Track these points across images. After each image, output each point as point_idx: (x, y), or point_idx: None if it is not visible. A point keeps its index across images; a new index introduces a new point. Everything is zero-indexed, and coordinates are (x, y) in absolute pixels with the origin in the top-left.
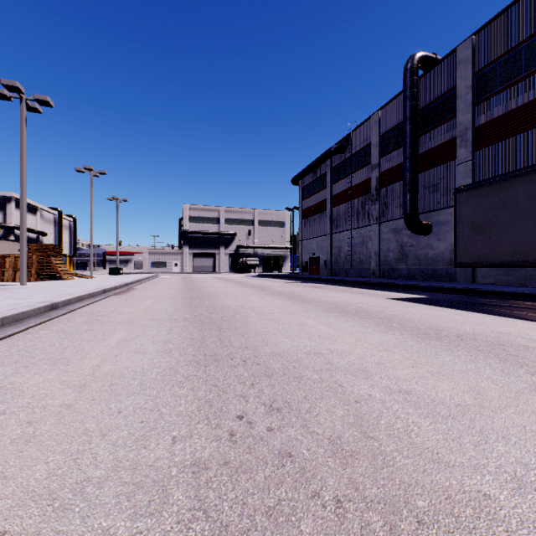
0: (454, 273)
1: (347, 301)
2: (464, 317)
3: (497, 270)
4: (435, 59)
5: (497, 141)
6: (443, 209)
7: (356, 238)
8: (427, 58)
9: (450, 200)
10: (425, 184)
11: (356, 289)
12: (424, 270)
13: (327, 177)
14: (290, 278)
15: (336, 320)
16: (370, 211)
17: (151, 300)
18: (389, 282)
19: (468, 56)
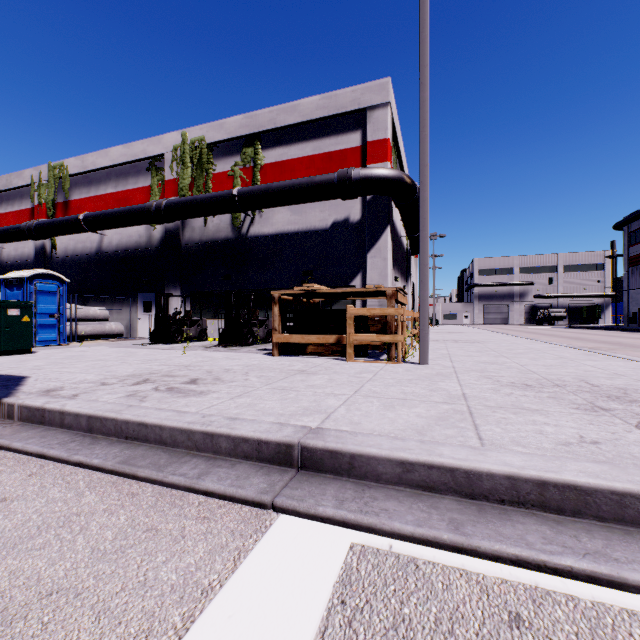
0: None
1: None
2: None
3: None
4: None
5: None
6: None
7: None
8: None
9: None
10: None
11: None
12: None
13: None
14: (610, 329)
15: (630, 339)
16: None
17: (522, 334)
18: None
19: None
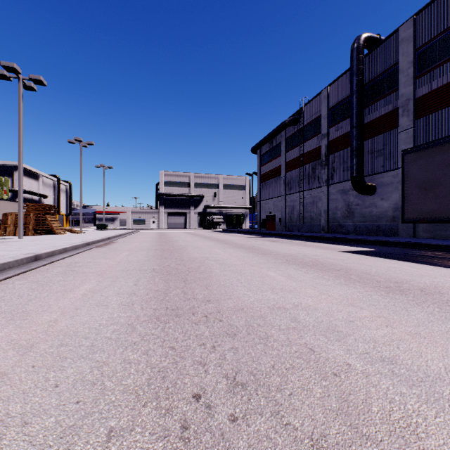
0: (396, 228)
1: (303, 253)
2: (418, 270)
3: (437, 226)
4: (378, 39)
5: (437, 109)
6: (386, 172)
7: (307, 198)
8: (372, 38)
9: (392, 164)
10: (369, 150)
11: (309, 242)
12: (368, 226)
13: (281, 146)
14: (250, 233)
15: (295, 272)
16: (320, 175)
17: (126, 252)
18: (338, 237)
19: (410, 35)
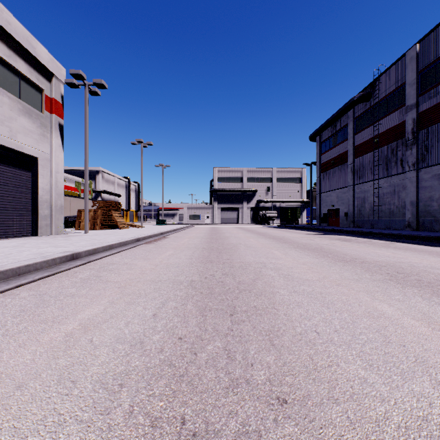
0: None
1: (407, 262)
2: None
3: None
4: None
5: None
6: None
7: (384, 187)
8: None
9: None
10: None
11: (398, 244)
12: None
13: (348, 128)
14: (308, 229)
15: (432, 307)
16: (404, 157)
17: (171, 250)
18: None
19: None
